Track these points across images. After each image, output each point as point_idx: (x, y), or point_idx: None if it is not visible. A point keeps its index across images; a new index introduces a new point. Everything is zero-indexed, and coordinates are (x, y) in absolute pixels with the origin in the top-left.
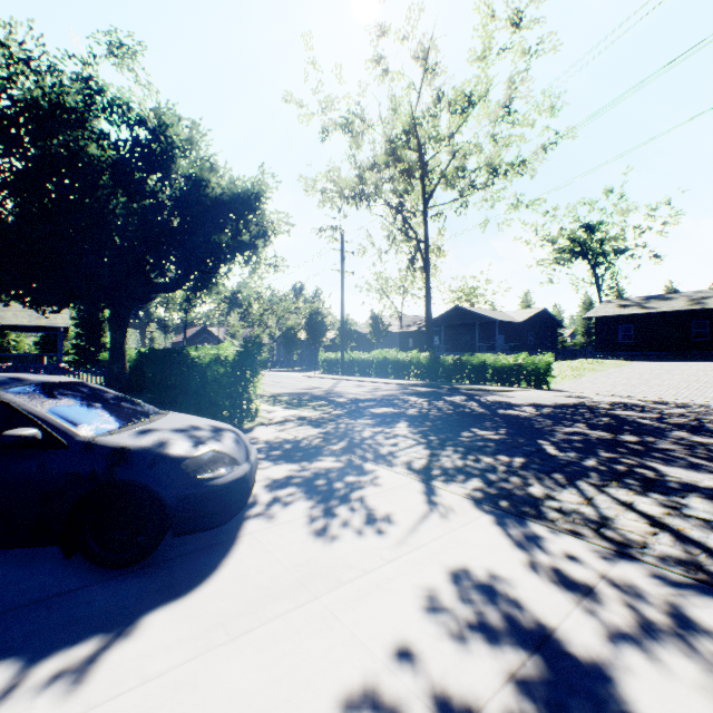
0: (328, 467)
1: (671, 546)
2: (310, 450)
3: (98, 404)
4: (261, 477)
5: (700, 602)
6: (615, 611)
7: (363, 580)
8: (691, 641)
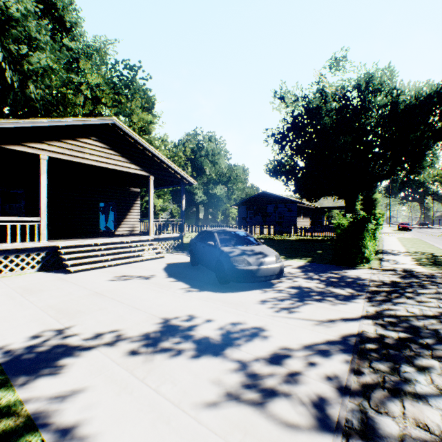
0: (335, 292)
1: (399, 429)
2: (352, 284)
3: (235, 239)
4: (298, 283)
5: (300, 411)
6: (262, 368)
7: (239, 311)
8: (251, 389)
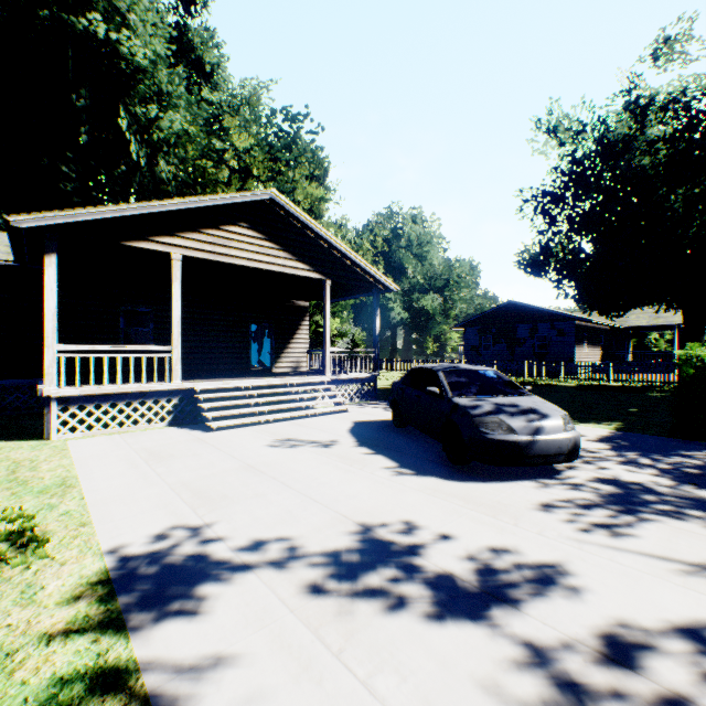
0: (704, 497)
1: None
2: None
3: (477, 383)
4: (610, 473)
5: None
6: (589, 670)
7: (501, 523)
8: None
